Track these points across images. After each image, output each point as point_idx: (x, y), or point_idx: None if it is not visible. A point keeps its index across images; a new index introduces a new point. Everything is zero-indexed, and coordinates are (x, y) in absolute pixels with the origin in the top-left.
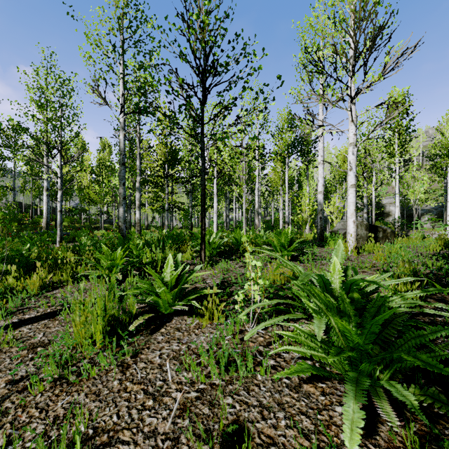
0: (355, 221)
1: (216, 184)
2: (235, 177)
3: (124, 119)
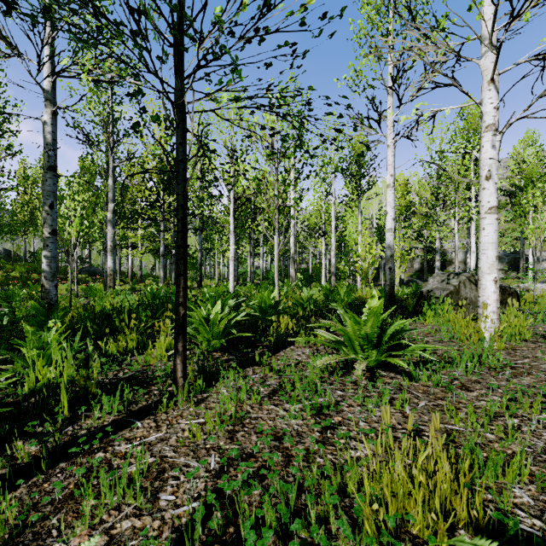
0: (497, 279)
1: (233, 217)
2: (261, 201)
3: (52, 84)
